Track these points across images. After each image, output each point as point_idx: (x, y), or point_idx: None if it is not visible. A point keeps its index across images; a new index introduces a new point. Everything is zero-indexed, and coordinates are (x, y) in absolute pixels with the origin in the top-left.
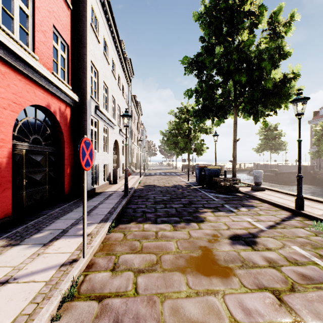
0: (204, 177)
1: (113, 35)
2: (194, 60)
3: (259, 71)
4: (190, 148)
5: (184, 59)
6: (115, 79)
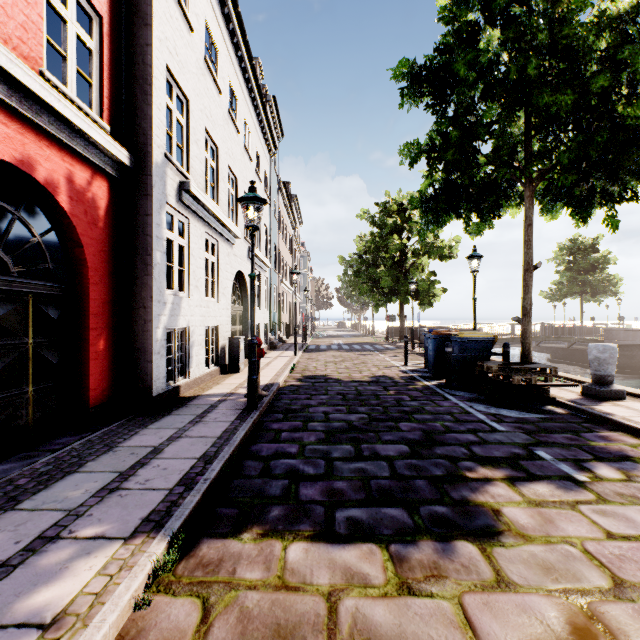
0: (451, 359)
1: (231, 27)
2: (425, 65)
3: (610, 75)
4: (405, 291)
5: (402, 66)
6: (237, 134)
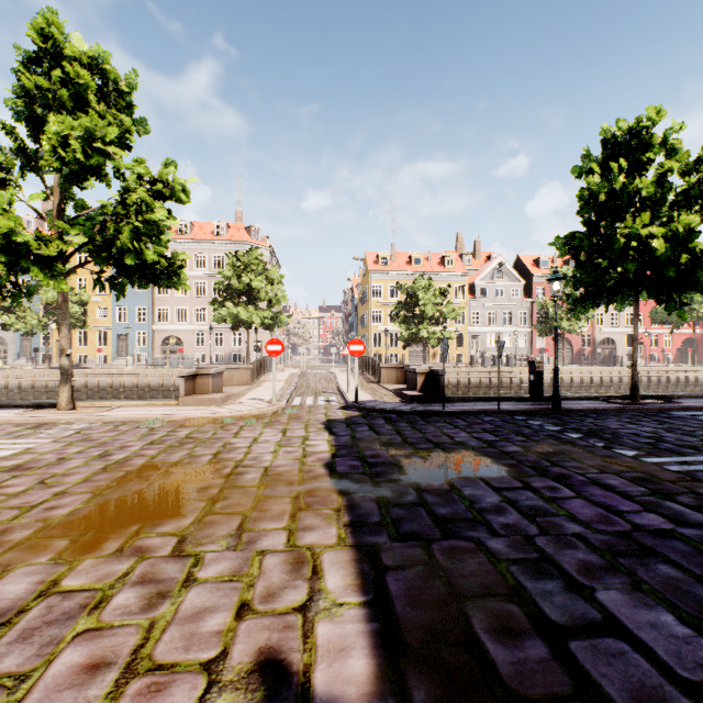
0: None
1: None
2: None
3: None
4: None
5: None
6: None
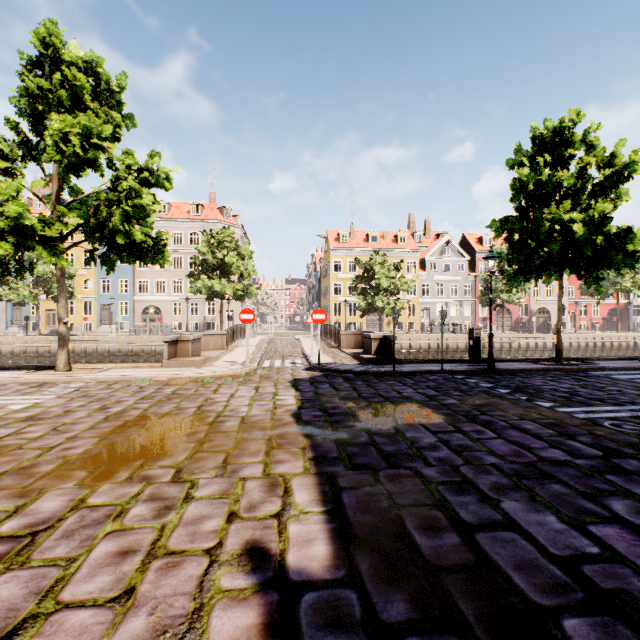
0: None
1: None
2: None
3: None
4: None
5: None
6: None
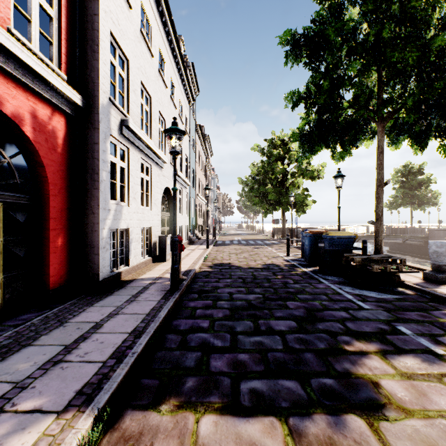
0: (323, 252)
1: (160, 9)
2: (304, 33)
3: None
4: (286, 202)
5: (286, 34)
6: (165, 88)
